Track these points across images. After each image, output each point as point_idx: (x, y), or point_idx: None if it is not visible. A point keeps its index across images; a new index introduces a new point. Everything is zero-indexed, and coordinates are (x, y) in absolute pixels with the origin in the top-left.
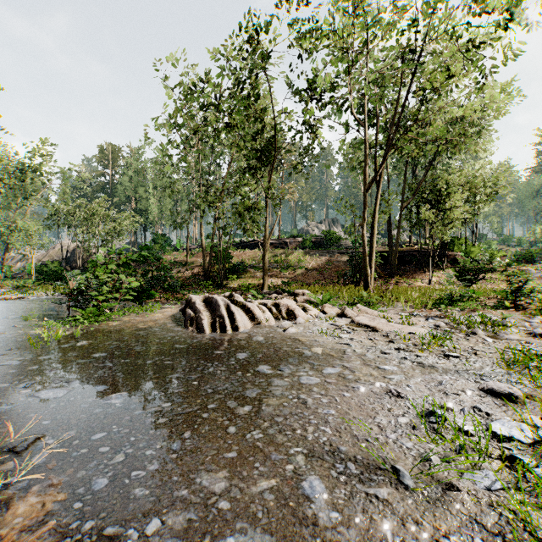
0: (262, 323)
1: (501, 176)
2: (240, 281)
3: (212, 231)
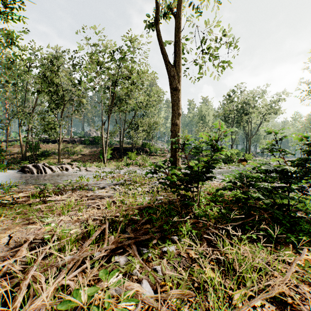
0: (56, 172)
1: (159, 122)
2: (46, 161)
3: (28, 134)
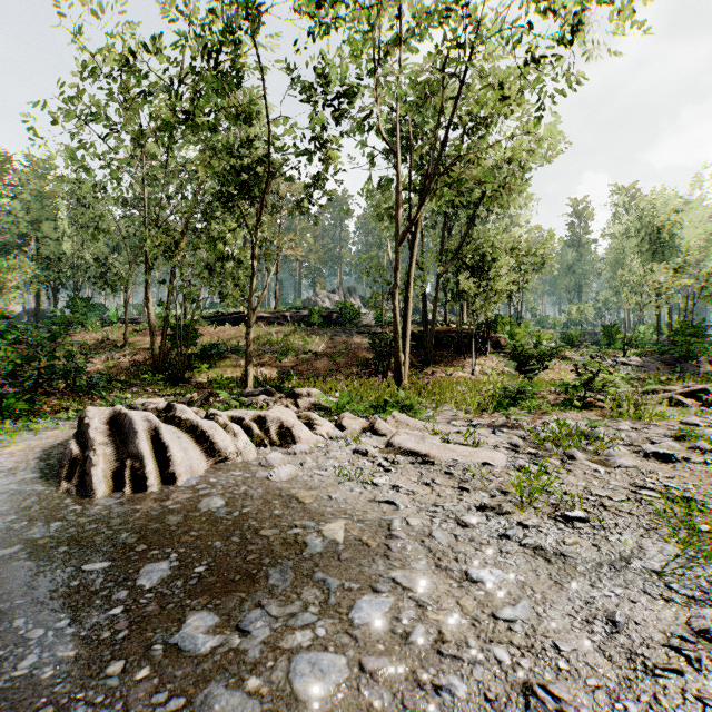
0: (231, 458)
1: (548, 243)
2: (213, 373)
3: (168, 295)
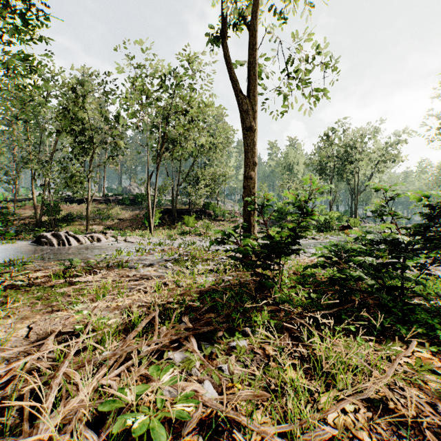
0: (84, 243)
1: (228, 173)
2: (69, 228)
3: (44, 191)
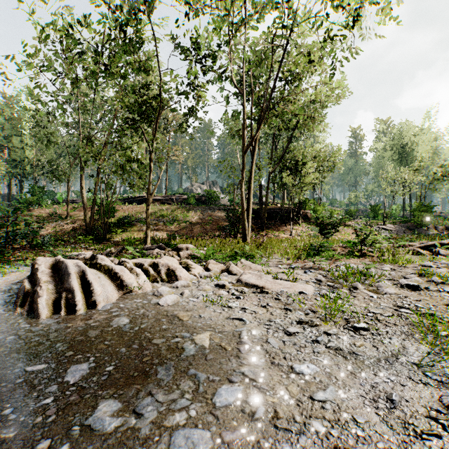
0: (135, 290)
1: (337, 153)
2: (125, 235)
3: (95, 185)
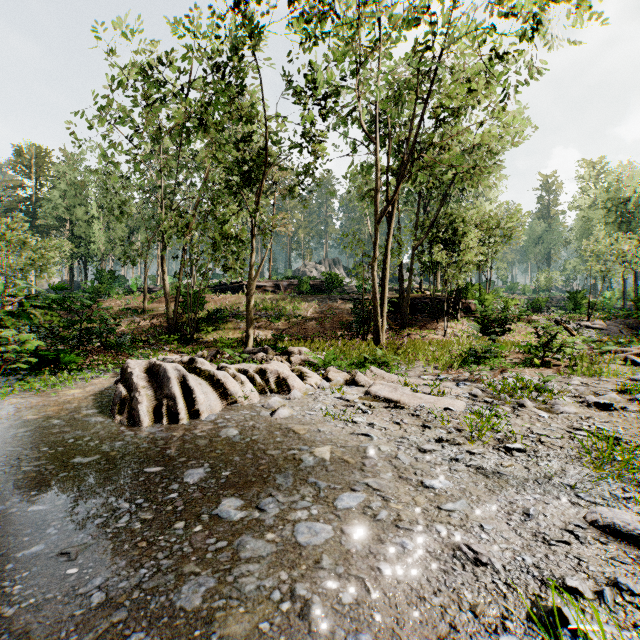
0: (240, 401)
1: (515, 217)
2: (217, 334)
3: (180, 268)
